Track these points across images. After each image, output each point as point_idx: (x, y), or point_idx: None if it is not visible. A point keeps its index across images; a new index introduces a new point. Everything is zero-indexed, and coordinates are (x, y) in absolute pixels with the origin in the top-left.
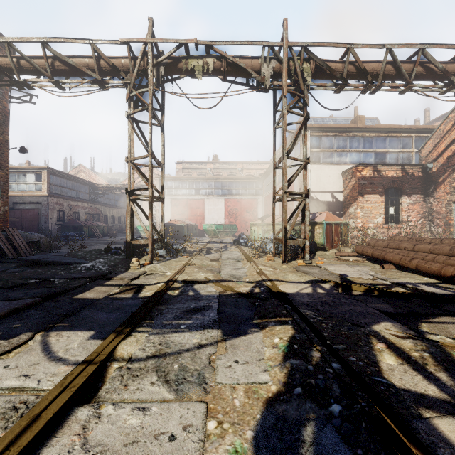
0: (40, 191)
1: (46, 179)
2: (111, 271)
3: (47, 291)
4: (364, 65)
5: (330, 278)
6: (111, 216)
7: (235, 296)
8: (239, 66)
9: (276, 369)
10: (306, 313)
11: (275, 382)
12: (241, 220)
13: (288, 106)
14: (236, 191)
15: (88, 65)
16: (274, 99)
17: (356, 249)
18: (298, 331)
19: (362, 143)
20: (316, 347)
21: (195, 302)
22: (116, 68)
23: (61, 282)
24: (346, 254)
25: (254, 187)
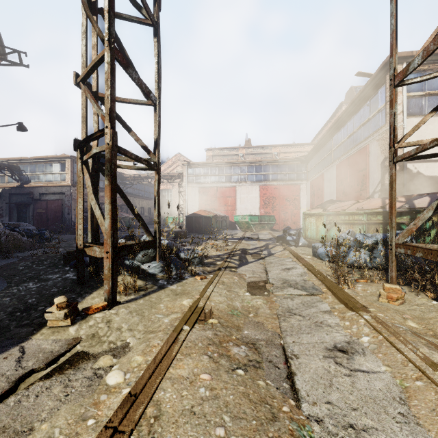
0: (65, 181)
1: (70, 168)
2: None
3: None
4: None
5: None
6: (140, 207)
7: None
8: None
9: None
10: None
11: None
12: (279, 210)
13: None
14: (273, 176)
15: None
16: None
17: None
18: None
19: None
20: None
21: None
22: None
23: None
24: None
25: (296, 170)
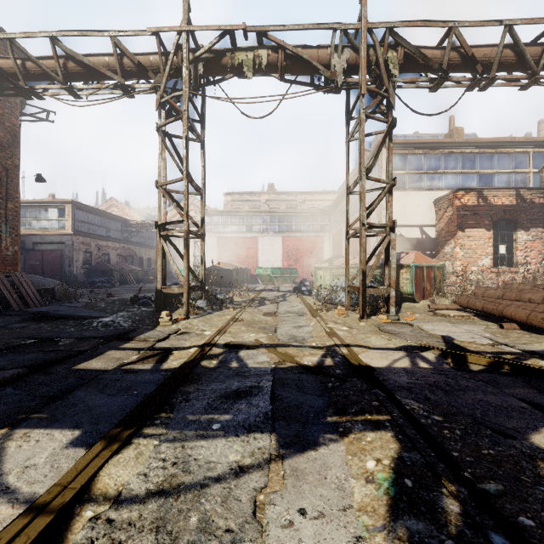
0: (64, 229)
1: (70, 214)
2: (134, 329)
3: (42, 358)
4: (472, 51)
5: (429, 342)
6: (147, 258)
7: (297, 370)
8: (302, 58)
9: (378, 539)
10: (411, 406)
11: None
12: (302, 262)
13: (367, 110)
14: (296, 227)
15: (108, 65)
16: (347, 103)
17: (458, 300)
18: (405, 445)
19: (461, 162)
20: (446, 486)
21: (238, 380)
22: (143, 67)
23: (66, 344)
24: (444, 307)
25: (319, 222)
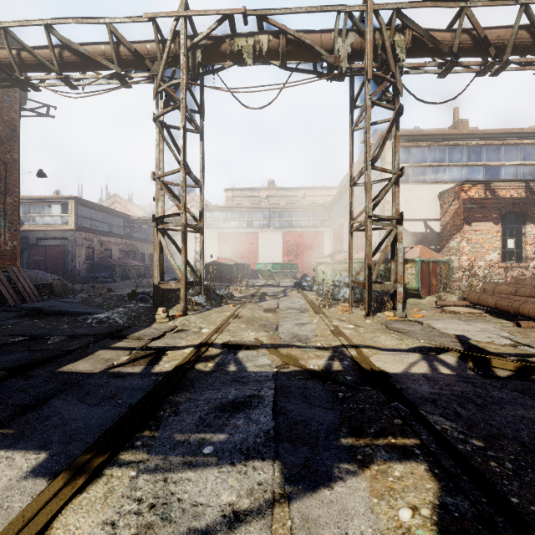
0: (67, 225)
1: (73, 210)
2: (129, 326)
3: (26, 358)
4: (484, 33)
5: (443, 342)
6: (149, 254)
7: (302, 375)
8: (304, 43)
9: None
10: (442, 426)
11: None
12: (303, 257)
13: (373, 96)
14: (297, 223)
15: (104, 54)
16: (351, 91)
17: (468, 296)
18: (445, 485)
19: (467, 154)
20: None
21: (236, 387)
22: (140, 55)
23: (56, 342)
24: (451, 304)
25: (320, 217)
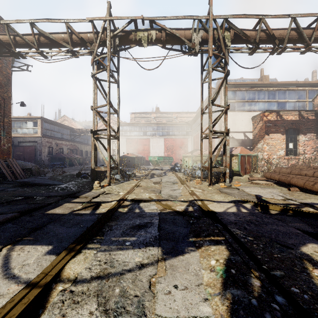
0: (36, 133)
1: (40, 125)
2: (79, 191)
3: (27, 207)
4: (272, 32)
5: (248, 198)
6: (85, 151)
7: (173, 213)
8: (175, 36)
9: (216, 299)
10: (236, 232)
11: (217, 317)
12: (176, 153)
13: (213, 65)
14: (172, 133)
15: (64, 39)
16: (201, 61)
17: (265, 175)
18: (232, 252)
19: (267, 95)
20: (253, 273)
21: (139, 219)
22: (84, 40)
23: (40, 199)
24: (257, 179)
25: (185, 129)
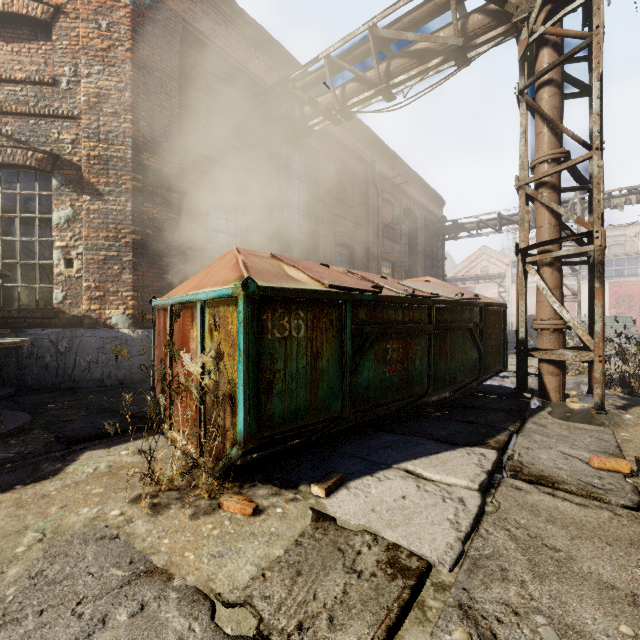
0: None
1: None
2: None
3: None
4: None
5: None
6: None
7: None
8: None
9: None
10: None
11: None
12: (639, 310)
13: None
14: (629, 271)
15: None
16: None
17: None
18: None
19: None
20: None
21: None
22: None
23: None
24: None
25: None
